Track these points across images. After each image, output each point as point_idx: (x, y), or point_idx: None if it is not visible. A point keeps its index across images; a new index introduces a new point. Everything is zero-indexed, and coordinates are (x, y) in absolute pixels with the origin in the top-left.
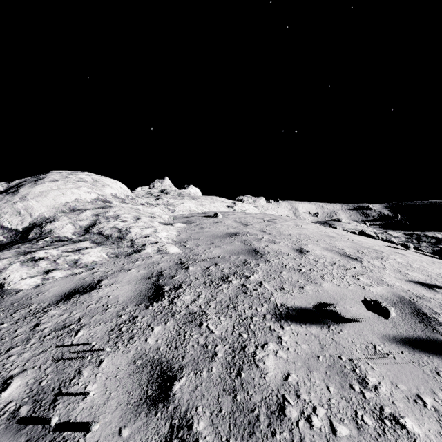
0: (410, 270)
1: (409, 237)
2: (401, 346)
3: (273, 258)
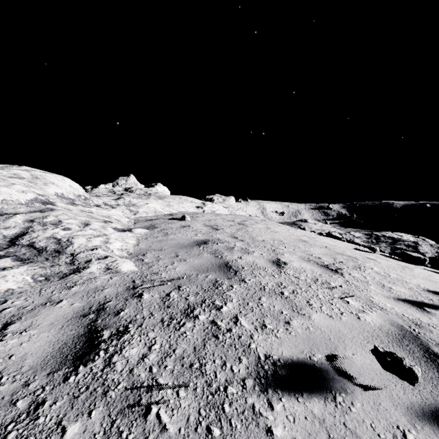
0: (391, 282)
1: (369, 237)
2: (437, 428)
3: (248, 276)
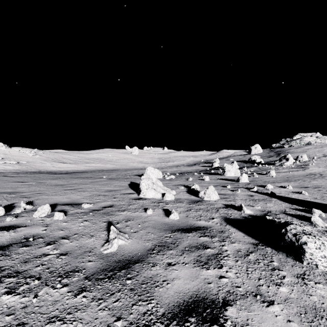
0: None
1: None
2: None
3: None
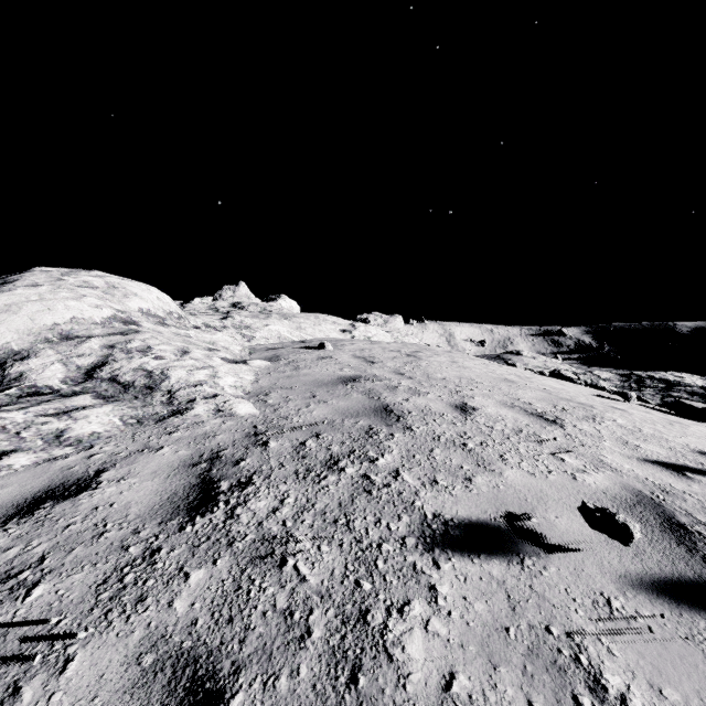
0: (641, 439)
1: (626, 379)
2: (655, 598)
3: (417, 423)
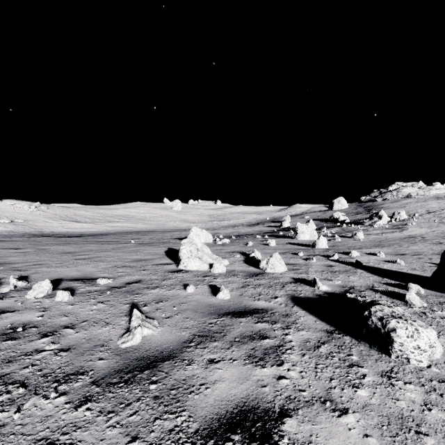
0: None
1: None
2: None
3: None
